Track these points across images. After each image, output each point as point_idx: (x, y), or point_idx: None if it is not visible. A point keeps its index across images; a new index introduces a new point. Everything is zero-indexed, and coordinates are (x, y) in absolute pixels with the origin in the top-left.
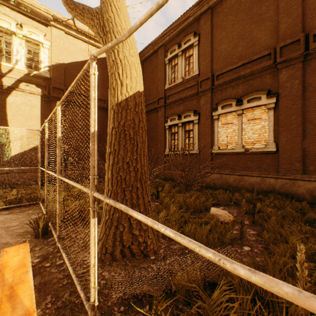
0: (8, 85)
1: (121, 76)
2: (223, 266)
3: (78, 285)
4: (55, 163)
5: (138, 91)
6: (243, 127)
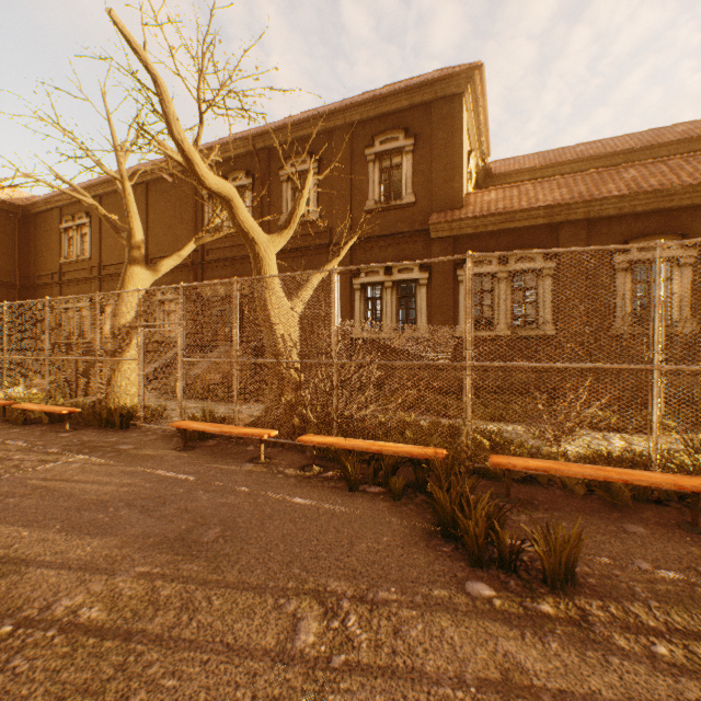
0: None
1: None
2: None
3: None
4: None
5: None
6: None
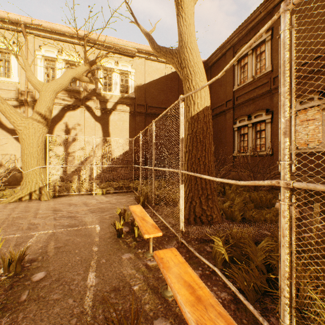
0: (110, 108)
1: (194, 97)
2: (237, 183)
3: (170, 227)
4: (138, 164)
5: (206, 106)
6: None
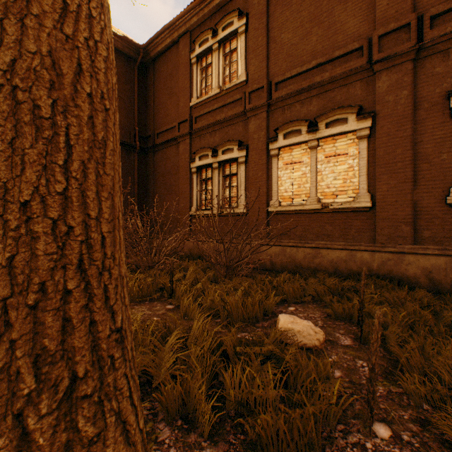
0: None
1: None
2: None
3: None
4: None
5: None
6: (318, 169)
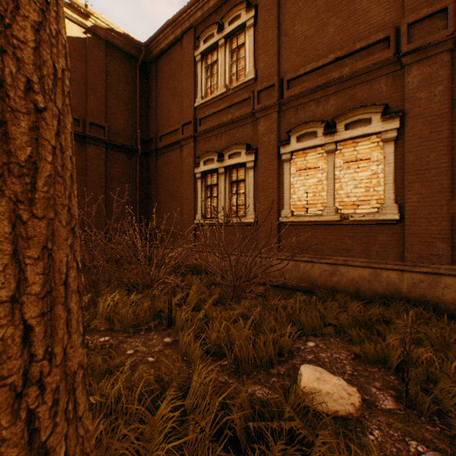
0: None
1: None
2: None
3: None
4: None
5: None
6: (336, 175)
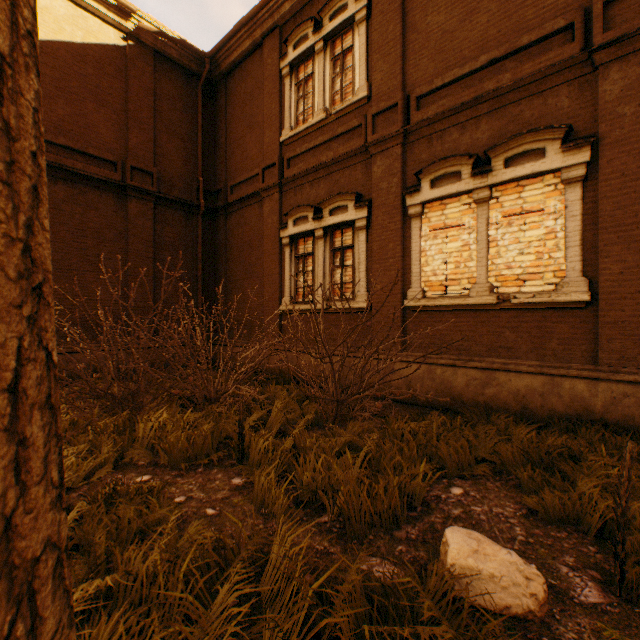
0: None
1: None
2: None
3: None
4: None
5: None
6: (491, 236)
